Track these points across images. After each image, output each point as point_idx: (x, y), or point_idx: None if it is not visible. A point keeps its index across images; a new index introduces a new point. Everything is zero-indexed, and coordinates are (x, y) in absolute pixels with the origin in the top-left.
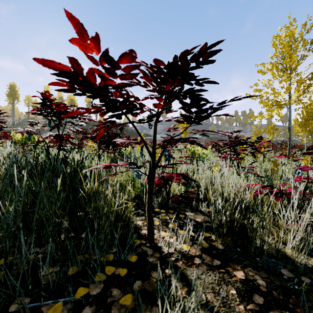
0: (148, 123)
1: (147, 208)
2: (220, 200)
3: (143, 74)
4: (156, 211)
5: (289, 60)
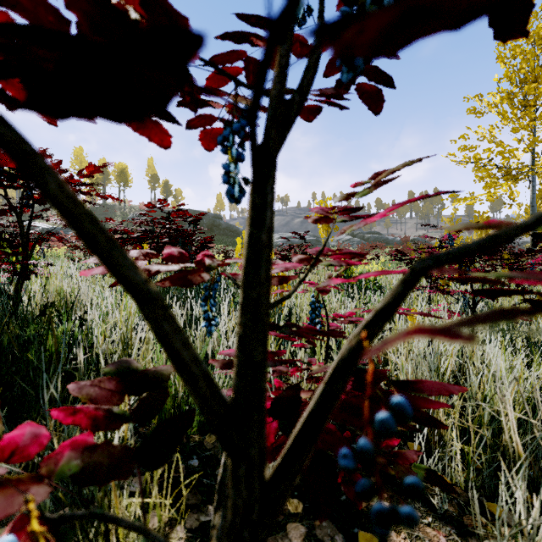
0: (225, 168)
1: None
2: (521, 491)
3: None
4: None
5: (535, 86)
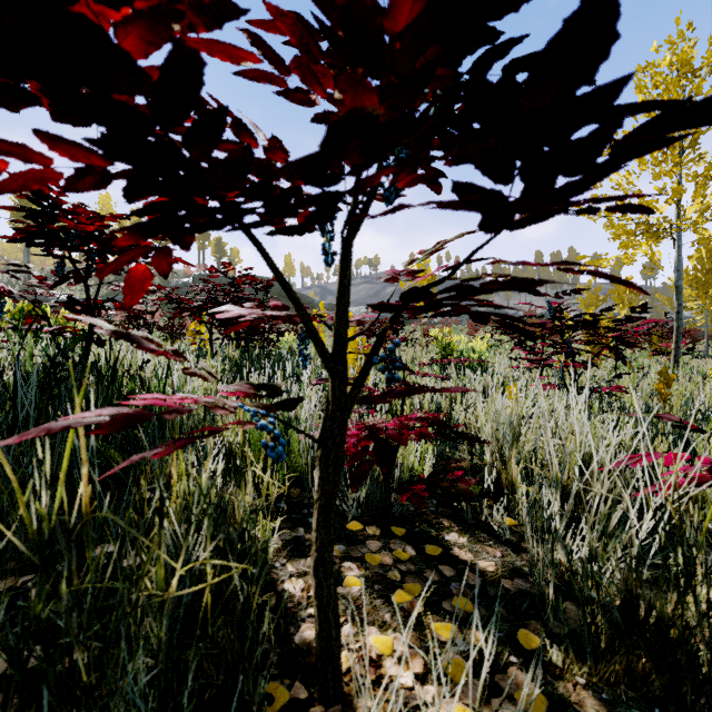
0: (323, 246)
1: (316, 564)
2: (557, 503)
3: (298, 47)
4: (353, 531)
5: None
